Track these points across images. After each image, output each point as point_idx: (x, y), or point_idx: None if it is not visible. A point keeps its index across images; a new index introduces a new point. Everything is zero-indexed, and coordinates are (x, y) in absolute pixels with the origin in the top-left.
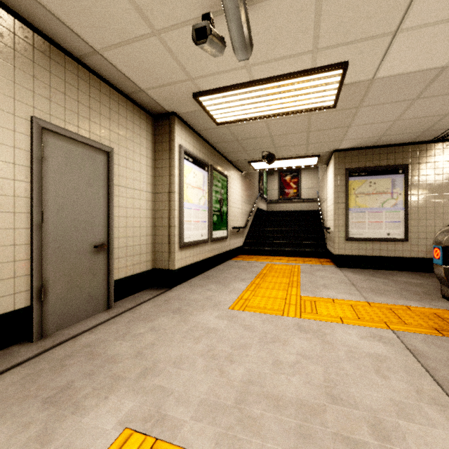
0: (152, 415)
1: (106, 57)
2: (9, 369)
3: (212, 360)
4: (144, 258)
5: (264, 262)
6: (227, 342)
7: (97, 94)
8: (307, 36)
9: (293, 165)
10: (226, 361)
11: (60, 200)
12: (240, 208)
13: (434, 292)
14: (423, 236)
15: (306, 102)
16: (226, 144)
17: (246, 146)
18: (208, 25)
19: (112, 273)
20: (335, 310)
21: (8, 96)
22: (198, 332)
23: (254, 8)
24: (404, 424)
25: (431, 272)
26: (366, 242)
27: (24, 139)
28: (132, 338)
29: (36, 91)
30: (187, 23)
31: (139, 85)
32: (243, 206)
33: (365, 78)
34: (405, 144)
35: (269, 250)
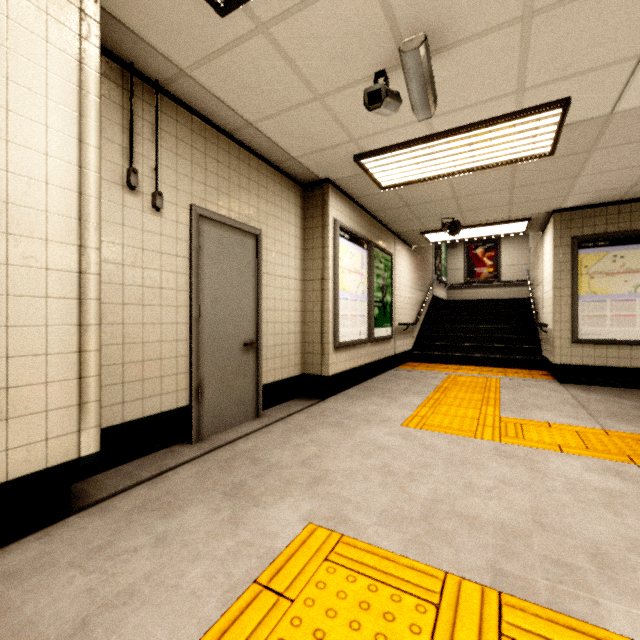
0: (333, 516)
1: (259, 129)
2: (180, 465)
3: (388, 476)
4: (292, 360)
5: (444, 372)
6: (404, 460)
7: (246, 169)
8: (509, 77)
9: (488, 234)
10: (405, 479)
11: (214, 293)
12: (409, 296)
13: None
14: None
15: (509, 151)
16: (391, 212)
17: (419, 212)
18: (383, 87)
19: (261, 376)
20: (552, 436)
21: (172, 187)
22: (367, 448)
23: (439, 57)
24: (636, 559)
25: None
26: (607, 346)
27: (184, 230)
28: (293, 448)
29: (194, 177)
30: (356, 83)
31: (291, 153)
32: (413, 294)
33: (598, 113)
34: None
35: (452, 357)
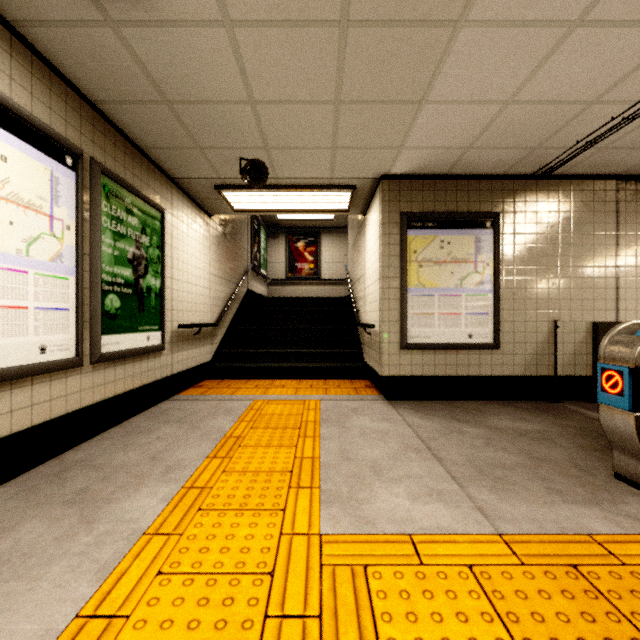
0: None
1: None
2: None
3: None
4: None
5: (249, 395)
6: None
7: None
8: None
9: (307, 205)
10: None
11: None
12: (207, 285)
13: (586, 460)
14: (521, 338)
15: None
16: (141, 115)
17: (198, 130)
18: None
19: None
20: (442, 627)
21: None
22: None
23: None
24: None
25: (530, 399)
26: (435, 351)
27: None
28: None
29: None
30: None
31: None
32: (214, 283)
33: None
34: (495, 176)
35: (264, 368)
